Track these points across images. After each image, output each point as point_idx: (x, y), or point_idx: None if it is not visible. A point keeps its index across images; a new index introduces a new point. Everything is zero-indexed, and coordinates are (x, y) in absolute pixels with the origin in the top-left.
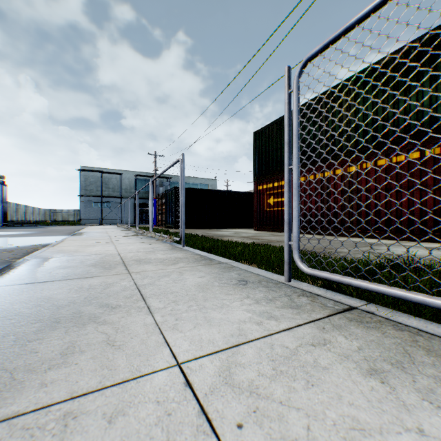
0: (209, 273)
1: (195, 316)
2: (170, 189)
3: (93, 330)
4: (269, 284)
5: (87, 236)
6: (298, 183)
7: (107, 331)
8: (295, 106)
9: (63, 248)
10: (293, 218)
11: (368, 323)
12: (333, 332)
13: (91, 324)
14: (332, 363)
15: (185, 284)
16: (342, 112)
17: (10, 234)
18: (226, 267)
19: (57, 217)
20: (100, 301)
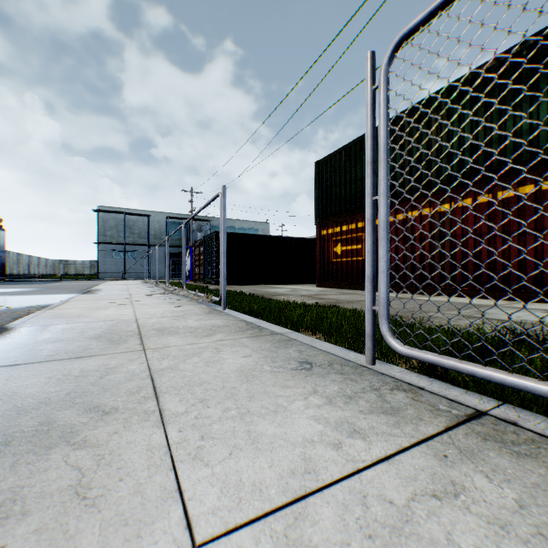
0: (257, 349)
1: (232, 430)
2: (210, 234)
3: (60, 460)
4: (344, 368)
5: (101, 295)
6: (386, 221)
7: (83, 464)
8: (383, 108)
9: (64, 311)
10: (380, 272)
11: (516, 445)
12: (464, 465)
13: (61, 447)
14: (482, 545)
15: (221, 368)
16: (458, 111)
17: (5, 292)
18: (281, 339)
19: (69, 270)
20: (88, 400)
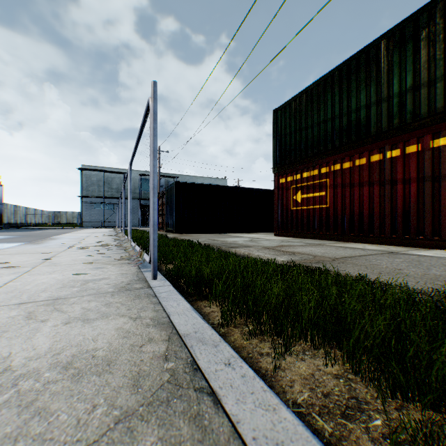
0: None
1: None
2: (170, 185)
3: None
4: None
5: (39, 246)
6: None
7: None
8: None
9: None
10: None
11: None
12: None
13: None
14: None
15: None
16: None
17: None
18: None
19: (61, 219)
20: None
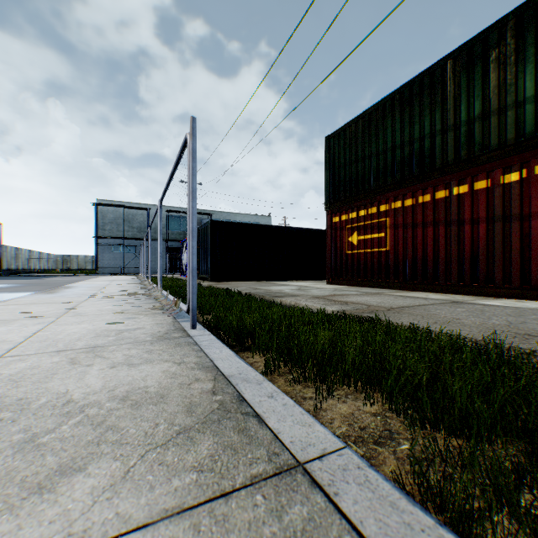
0: None
1: None
2: (204, 224)
3: None
4: None
5: (55, 295)
6: None
7: None
8: None
9: None
10: None
11: None
12: None
13: None
14: None
15: None
16: None
17: None
18: None
19: (72, 265)
20: None
